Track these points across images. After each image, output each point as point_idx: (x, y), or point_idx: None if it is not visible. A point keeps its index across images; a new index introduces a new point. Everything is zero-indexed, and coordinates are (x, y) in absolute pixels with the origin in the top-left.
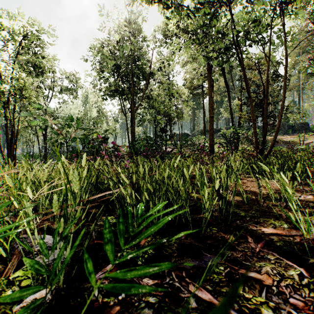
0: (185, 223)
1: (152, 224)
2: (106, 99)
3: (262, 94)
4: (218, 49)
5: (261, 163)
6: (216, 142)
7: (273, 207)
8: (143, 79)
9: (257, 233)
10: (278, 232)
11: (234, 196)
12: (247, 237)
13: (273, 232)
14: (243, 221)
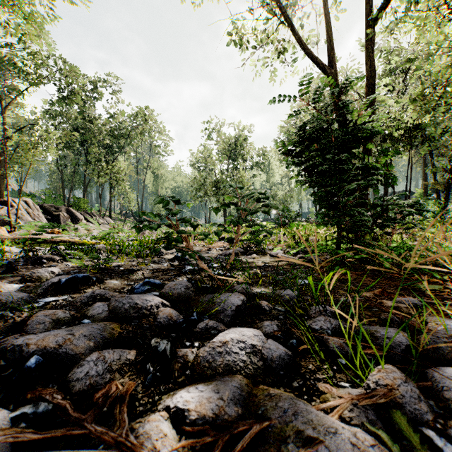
0: None
1: None
2: (293, 171)
3: None
4: None
5: None
6: None
7: None
8: None
9: None
10: None
11: None
12: None
13: None
14: None
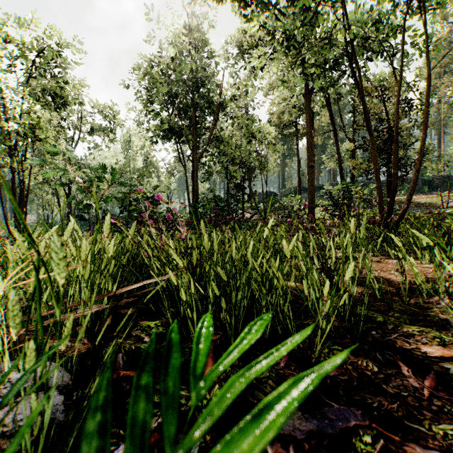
0: (283, 336)
1: (226, 338)
2: (156, 142)
3: (386, 133)
4: (322, 63)
5: (415, 231)
6: (317, 204)
7: (428, 306)
8: (211, 113)
9: (415, 357)
10: (452, 355)
11: (357, 287)
12: (398, 365)
13: (444, 355)
14: (383, 332)
